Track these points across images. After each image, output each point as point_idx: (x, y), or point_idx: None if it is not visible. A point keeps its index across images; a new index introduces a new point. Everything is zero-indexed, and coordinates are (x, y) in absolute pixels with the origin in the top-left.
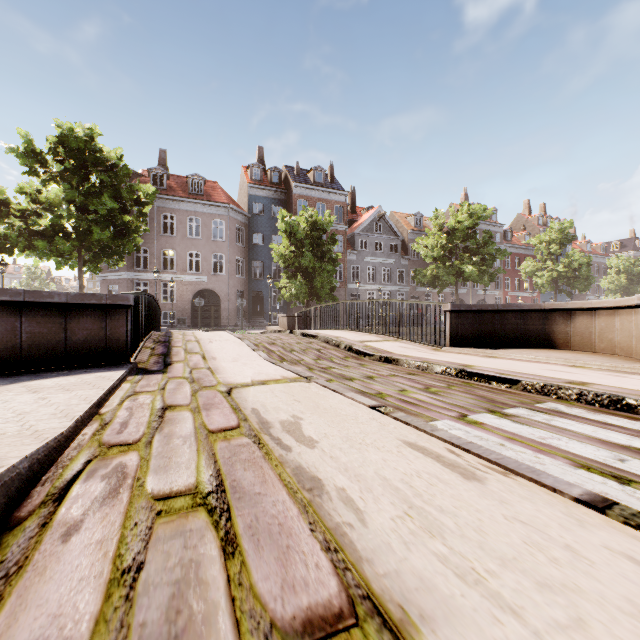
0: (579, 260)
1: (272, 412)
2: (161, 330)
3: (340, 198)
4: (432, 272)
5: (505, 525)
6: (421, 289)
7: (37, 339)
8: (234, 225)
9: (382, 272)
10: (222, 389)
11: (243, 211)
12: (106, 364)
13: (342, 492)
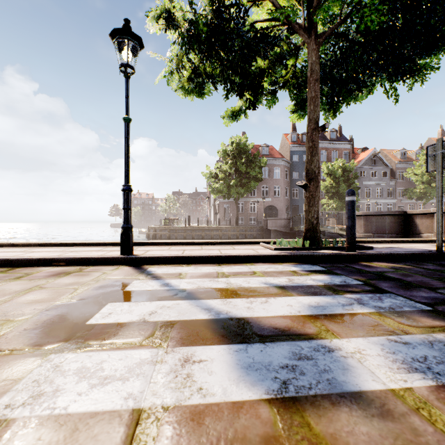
0: None
1: None
2: None
3: (347, 146)
4: (420, 190)
5: None
6: (405, 201)
7: None
8: (284, 169)
9: (376, 190)
10: None
11: (288, 160)
12: None
13: None
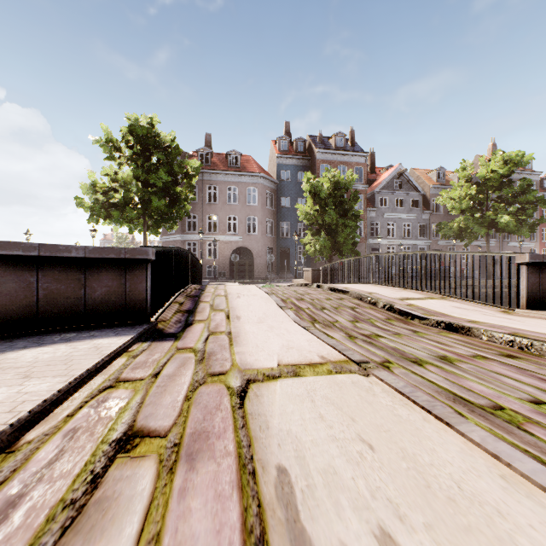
0: None
1: (323, 500)
2: (204, 282)
3: (360, 159)
4: (459, 225)
5: None
6: (444, 242)
7: (54, 296)
8: (264, 191)
9: (402, 227)
10: (234, 383)
11: (272, 178)
12: (123, 324)
13: None
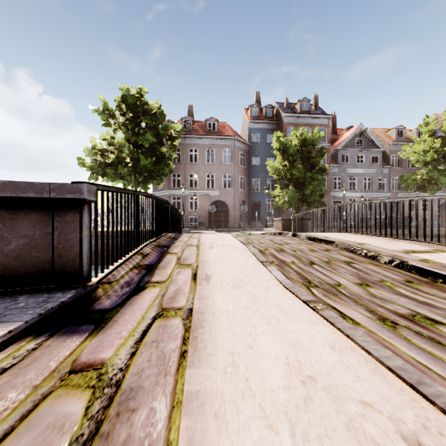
0: None
1: None
2: (184, 230)
3: (323, 121)
4: (422, 177)
5: None
6: (403, 195)
7: None
8: (238, 152)
9: (363, 181)
10: None
11: (244, 141)
12: (44, 290)
13: None
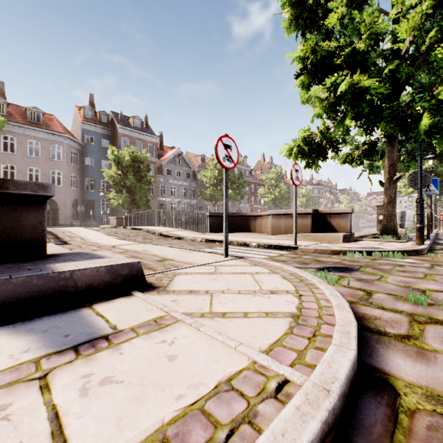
0: (284, 189)
1: (136, 249)
2: None
3: (152, 139)
4: (210, 192)
5: (193, 255)
6: (205, 202)
7: None
8: (70, 150)
9: (180, 190)
10: (110, 246)
11: (77, 140)
12: None
13: (162, 255)
